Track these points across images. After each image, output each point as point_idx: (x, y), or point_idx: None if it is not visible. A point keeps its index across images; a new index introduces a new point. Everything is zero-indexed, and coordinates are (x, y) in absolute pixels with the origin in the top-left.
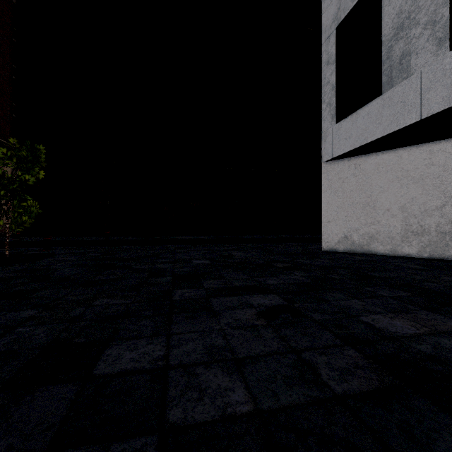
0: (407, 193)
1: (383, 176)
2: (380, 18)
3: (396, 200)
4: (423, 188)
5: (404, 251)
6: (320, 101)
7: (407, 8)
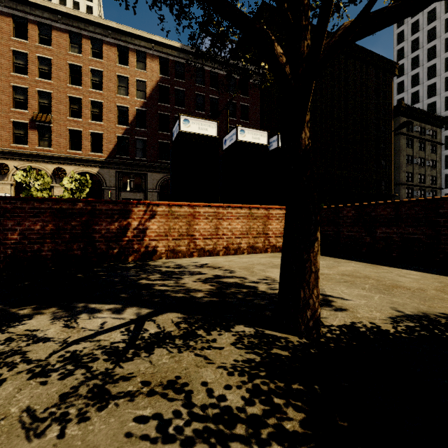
0: None
1: None
2: None
3: None
4: None
5: None
6: (388, 153)
7: None
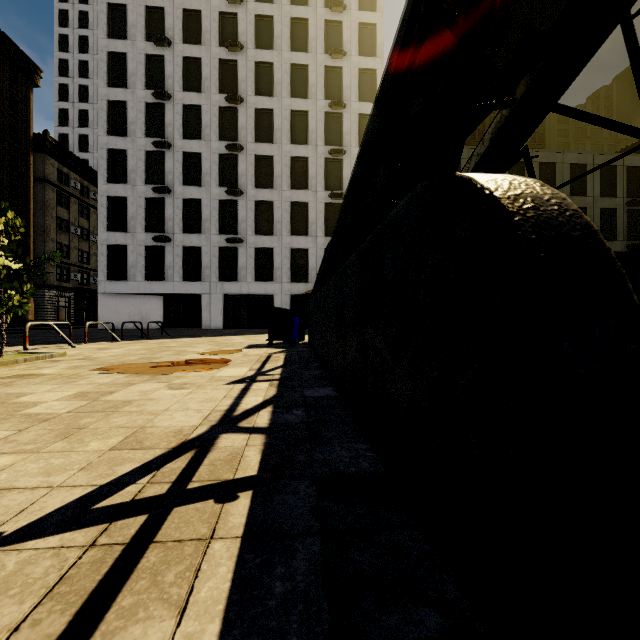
0: (130, 309)
1: (123, 302)
2: (125, 254)
3: (127, 311)
4: (134, 308)
5: (129, 327)
6: (23, 205)
7: (135, 263)
